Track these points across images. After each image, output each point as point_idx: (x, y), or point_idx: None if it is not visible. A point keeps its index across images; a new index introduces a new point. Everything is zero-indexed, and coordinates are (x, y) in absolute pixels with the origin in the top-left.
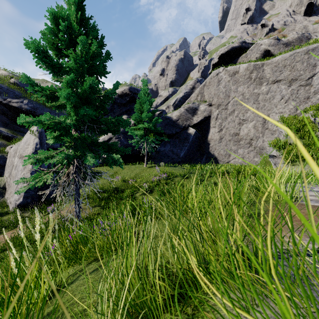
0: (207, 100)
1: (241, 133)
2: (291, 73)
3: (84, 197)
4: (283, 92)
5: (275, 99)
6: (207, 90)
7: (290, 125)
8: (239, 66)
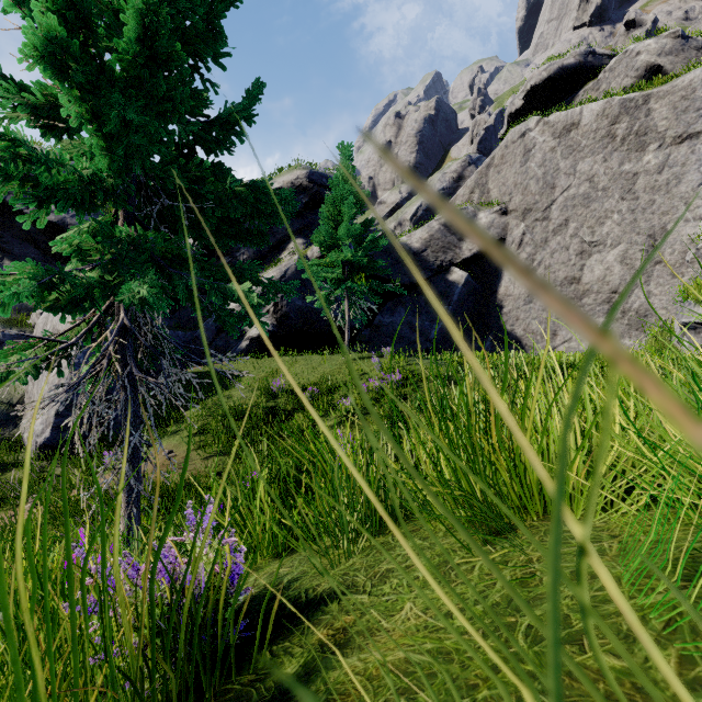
0: (496, 202)
1: (587, 277)
2: None
3: (196, 429)
4: None
5: (683, 185)
6: (495, 176)
7: None
8: (579, 110)
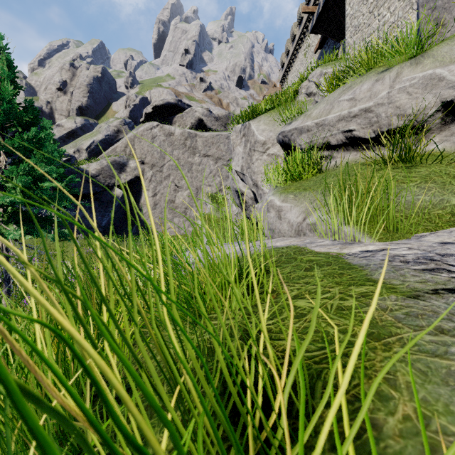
0: (139, 156)
1: (177, 201)
2: (217, 151)
3: None
4: (212, 167)
5: (206, 172)
6: (138, 143)
7: (213, 201)
8: (174, 128)
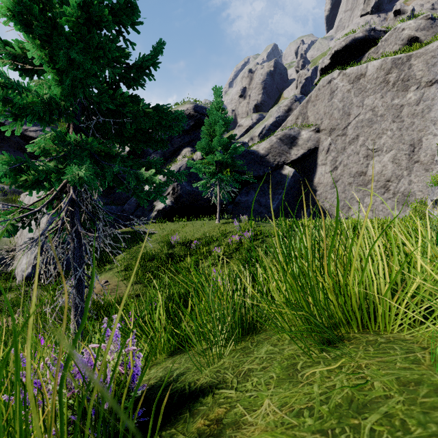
0: (313, 124)
1: (371, 171)
2: None
3: (123, 267)
4: None
5: (433, 112)
6: (312, 108)
7: None
8: (366, 65)
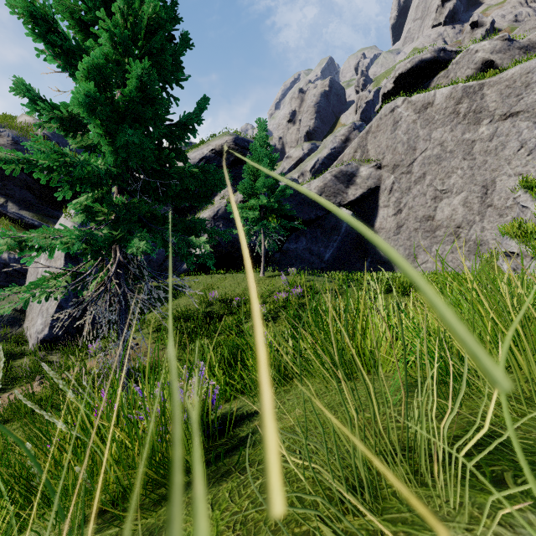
0: (373, 159)
1: (439, 215)
2: None
3: (154, 328)
4: (525, 135)
5: (507, 150)
6: (372, 140)
7: None
8: (433, 93)
